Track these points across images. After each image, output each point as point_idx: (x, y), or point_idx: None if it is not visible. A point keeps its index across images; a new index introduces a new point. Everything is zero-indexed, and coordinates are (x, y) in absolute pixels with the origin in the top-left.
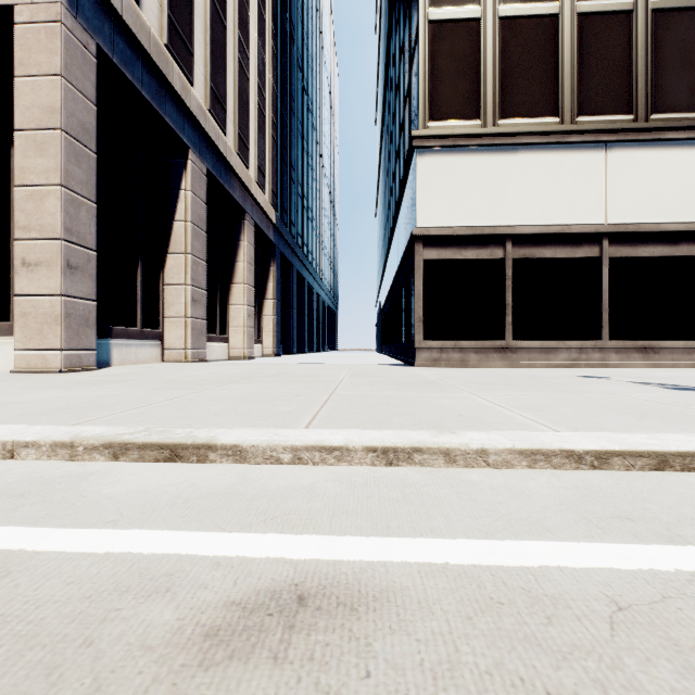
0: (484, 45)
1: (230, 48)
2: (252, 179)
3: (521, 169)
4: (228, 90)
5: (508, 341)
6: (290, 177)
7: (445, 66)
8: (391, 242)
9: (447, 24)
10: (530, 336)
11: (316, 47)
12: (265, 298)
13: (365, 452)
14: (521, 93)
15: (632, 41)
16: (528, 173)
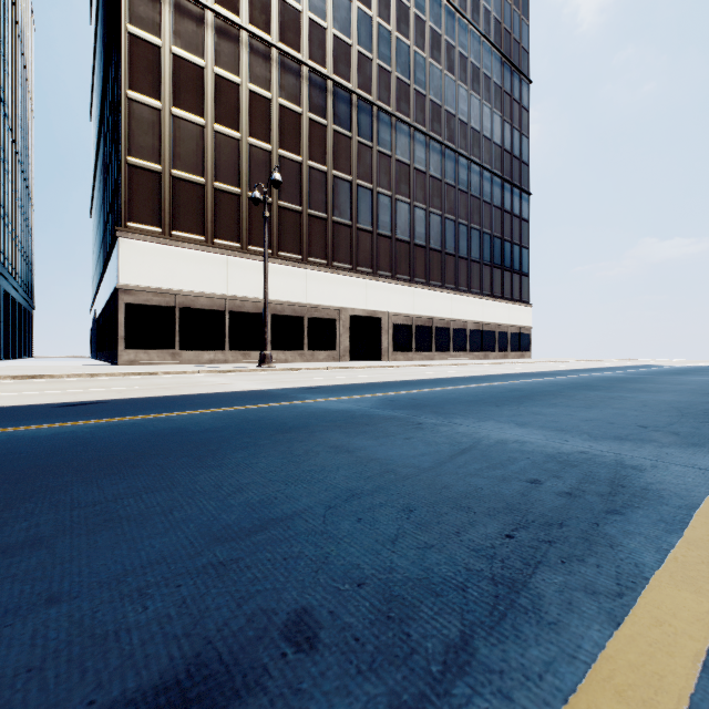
0: (164, 188)
1: None
2: None
3: (185, 261)
4: None
5: (177, 351)
6: None
7: (139, 193)
8: (105, 270)
9: (141, 170)
10: (190, 348)
11: (5, 5)
12: None
13: (87, 375)
14: (185, 220)
15: (240, 210)
16: (188, 263)
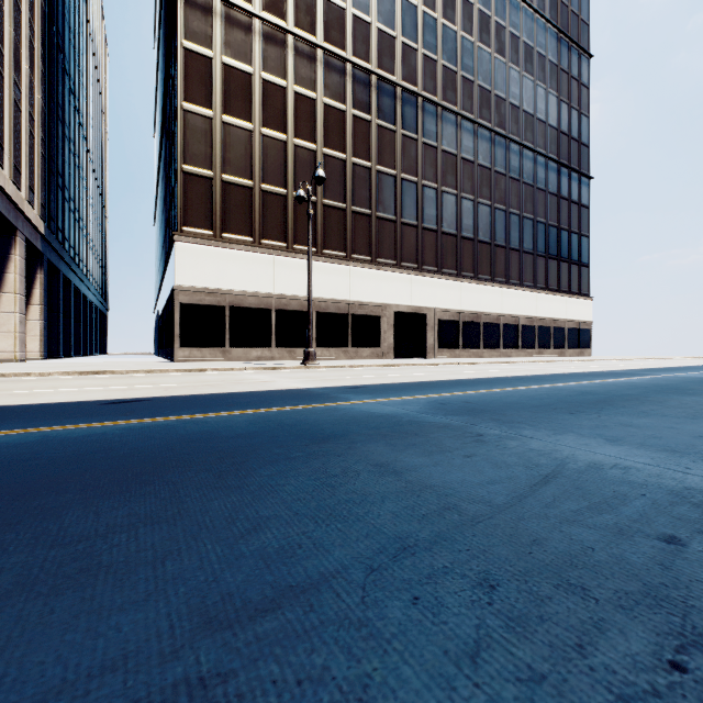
0: (215, 193)
1: (6, 90)
2: (25, 200)
3: (234, 262)
4: (4, 128)
5: (227, 348)
6: (57, 184)
7: (193, 199)
8: (165, 273)
9: (195, 176)
10: (239, 345)
11: (83, 39)
12: (30, 303)
13: (143, 371)
14: (235, 223)
15: (286, 210)
16: (237, 264)
